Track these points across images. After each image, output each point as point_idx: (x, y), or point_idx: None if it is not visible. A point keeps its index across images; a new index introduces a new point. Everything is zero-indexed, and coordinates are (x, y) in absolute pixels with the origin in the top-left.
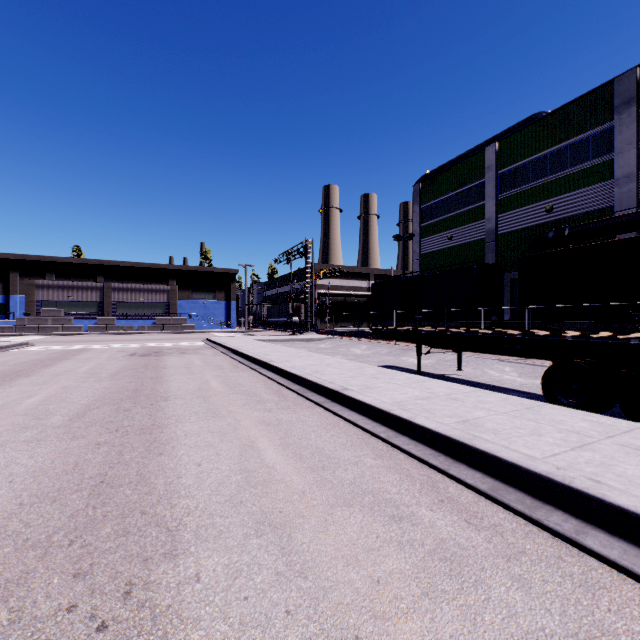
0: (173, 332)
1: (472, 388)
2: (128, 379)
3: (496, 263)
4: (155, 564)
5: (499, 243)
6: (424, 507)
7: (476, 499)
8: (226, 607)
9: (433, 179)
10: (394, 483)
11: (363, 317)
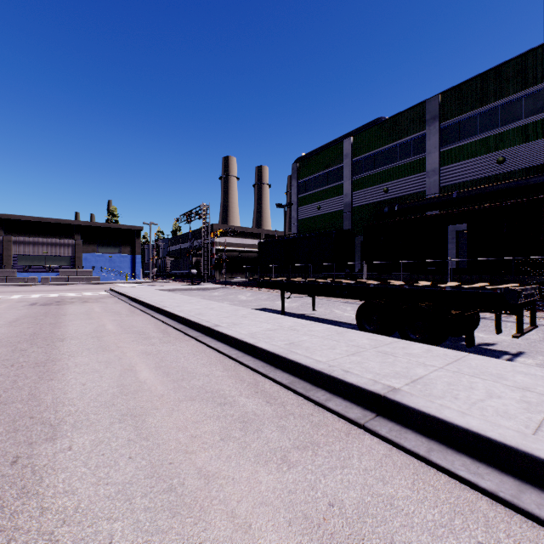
0: (78, 283)
1: (310, 322)
2: (27, 325)
3: (350, 229)
4: (38, 445)
5: (353, 213)
6: (243, 396)
7: (279, 389)
8: (88, 460)
9: (307, 160)
10: (230, 385)
11: (255, 270)
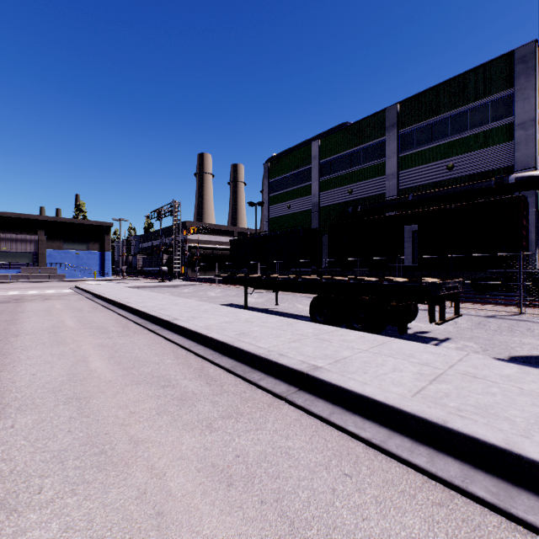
0: (41, 281)
1: (267, 315)
2: None
3: (317, 228)
4: None
5: (321, 213)
6: (187, 380)
7: (222, 373)
8: (28, 435)
9: (278, 161)
10: (177, 370)
11: (228, 267)
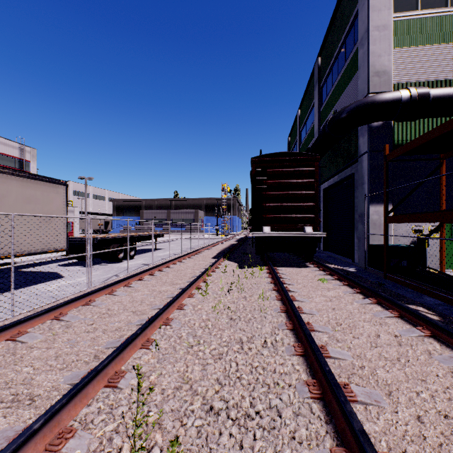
0: (189, 233)
1: None
2: None
3: None
4: None
5: None
6: None
7: None
8: None
9: (291, 134)
10: None
11: None
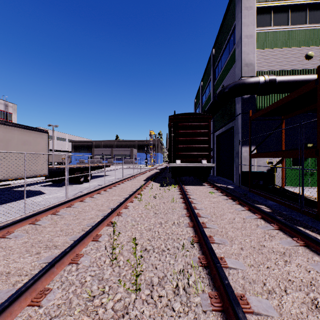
0: (126, 165)
1: None
2: None
3: None
4: None
5: None
6: None
7: None
8: None
9: (196, 98)
10: None
11: None
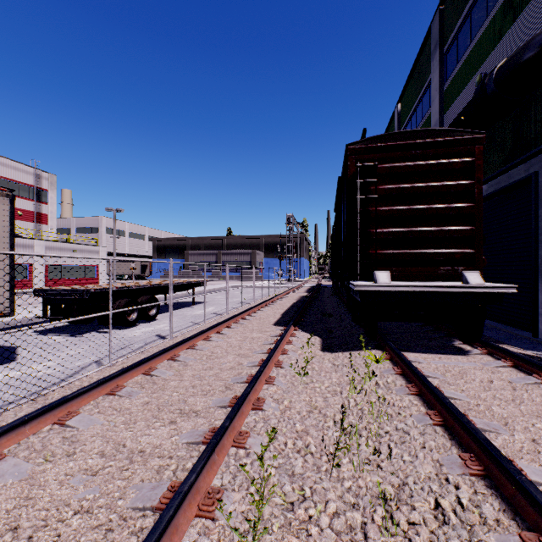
0: (244, 280)
1: None
2: None
3: None
4: None
5: None
6: None
7: None
8: None
9: None
10: None
11: None
